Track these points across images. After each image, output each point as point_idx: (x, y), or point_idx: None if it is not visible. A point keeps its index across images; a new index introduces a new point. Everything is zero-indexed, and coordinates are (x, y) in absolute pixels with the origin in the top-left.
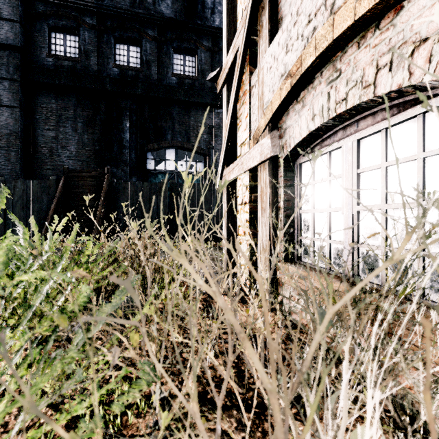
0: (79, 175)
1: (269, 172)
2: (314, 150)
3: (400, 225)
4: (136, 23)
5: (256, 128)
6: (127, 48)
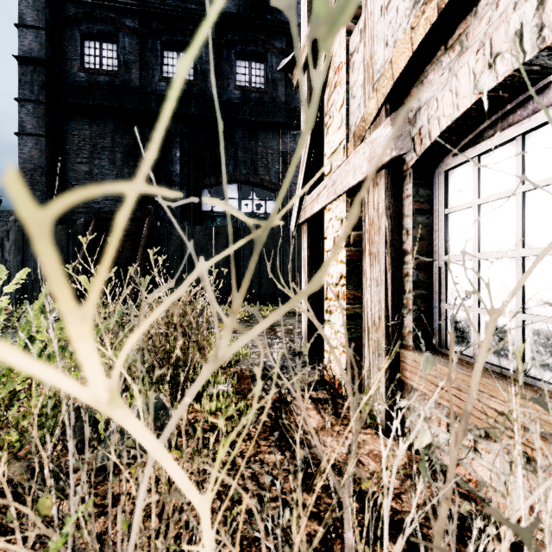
0: (113, 217)
1: (386, 190)
2: (480, 140)
3: None
4: (188, 23)
5: (360, 119)
6: (177, 56)
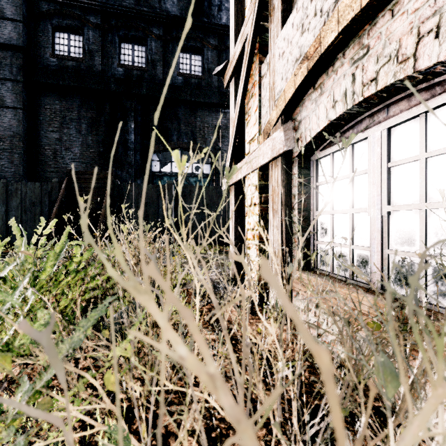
0: (82, 177)
1: (282, 169)
2: (333, 143)
3: (445, 228)
4: (141, 22)
5: (267, 122)
6: (132, 47)
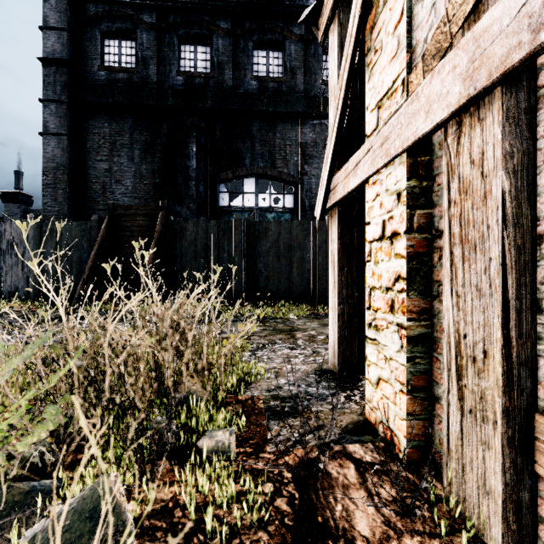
0: (126, 213)
1: (505, 122)
2: None
3: None
4: (204, 15)
5: (439, 23)
6: (194, 49)
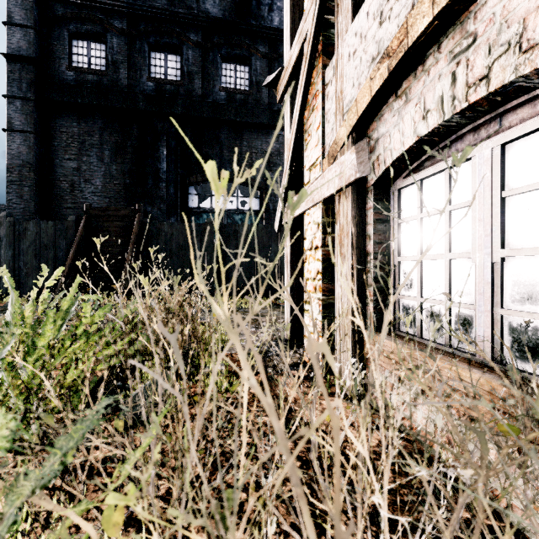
0: (104, 214)
1: (353, 202)
2: (422, 168)
3: None
4: (175, 26)
5: (333, 142)
6: (164, 57)
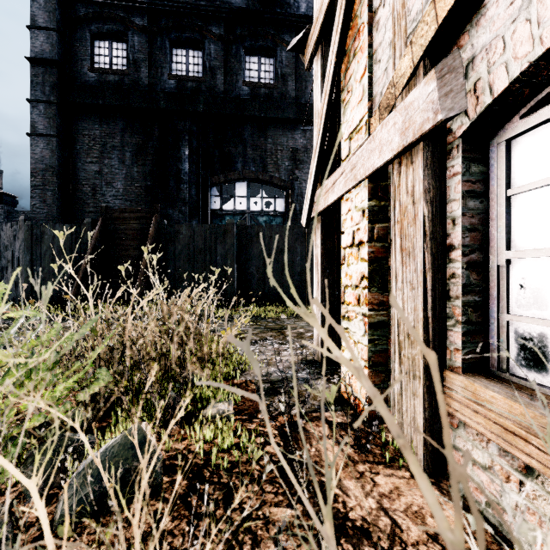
0: (120, 216)
1: (425, 167)
2: None
3: None
4: (197, 20)
5: (388, 85)
6: (186, 53)
